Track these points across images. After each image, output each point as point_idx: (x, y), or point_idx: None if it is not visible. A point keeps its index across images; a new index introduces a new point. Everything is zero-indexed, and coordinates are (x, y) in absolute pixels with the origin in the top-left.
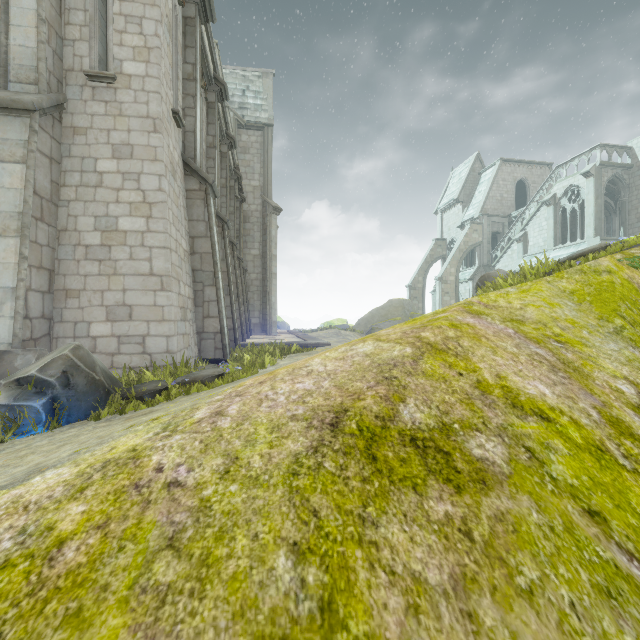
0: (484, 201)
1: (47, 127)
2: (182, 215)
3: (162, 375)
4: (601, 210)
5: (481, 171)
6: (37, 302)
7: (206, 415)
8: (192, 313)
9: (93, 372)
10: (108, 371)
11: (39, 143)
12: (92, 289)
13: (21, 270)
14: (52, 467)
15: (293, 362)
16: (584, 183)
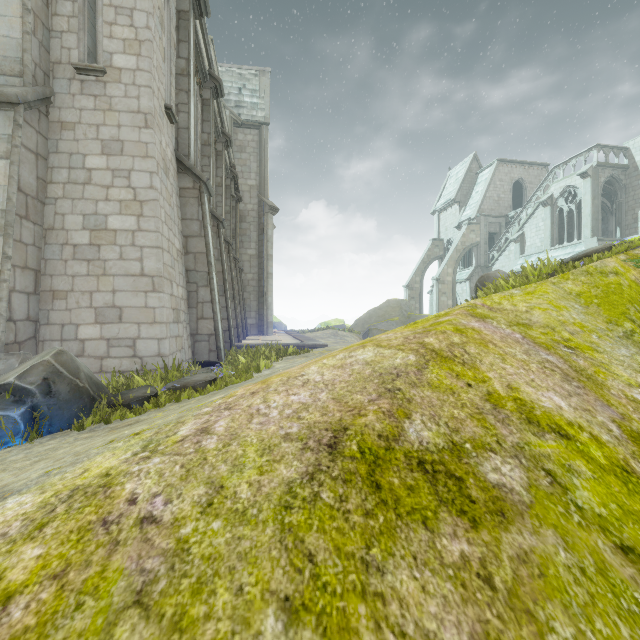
0: (481, 201)
1: (33, 121)
2: (175, 214)
3: (152, 380)
4: (598, 211)
5: (478, 171)
6: (22, 304)
7: (191, 432)
8: (185, 314)
9: (77, 379)
10: (94, 377)
11: (24, 138)
12: (80, 290)
13: (4, 270)
14: (16, 493)
15: (288, 368)
16: (581, 184)
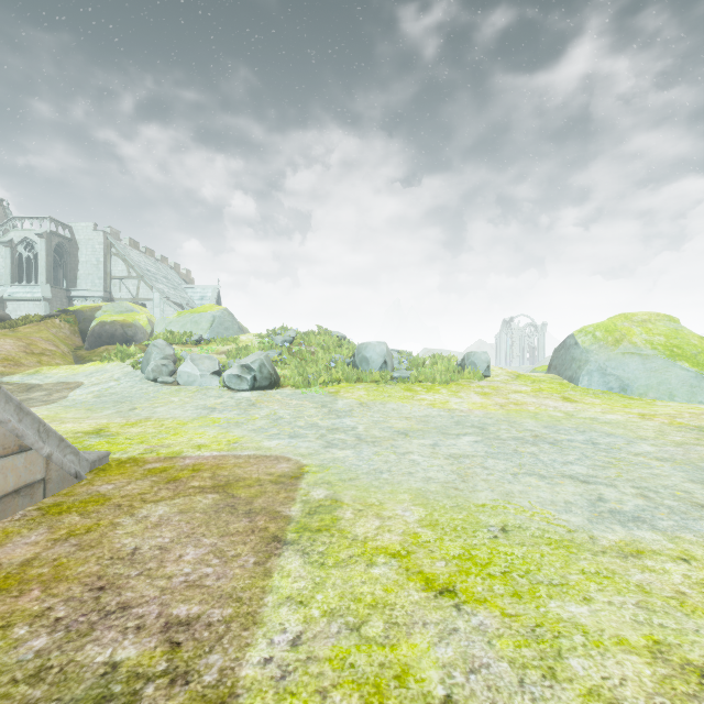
0: None
1: None
2: None
3: None
4: (51, 265)
5: None
6: None
7: None
8: None
9: None
10: None
11: None
12: None
13: None
14: None
15: None
16: (39, 241)
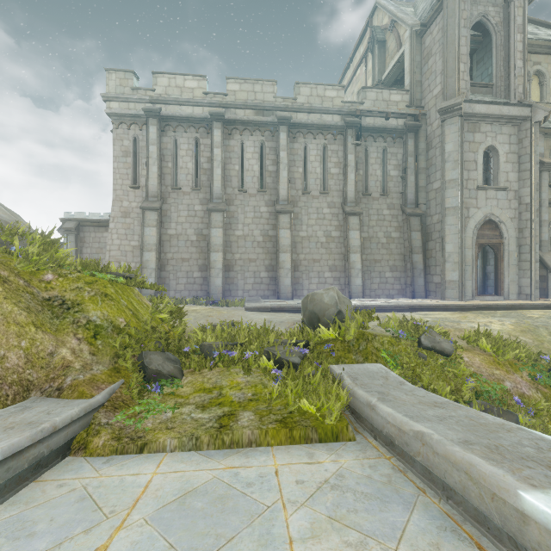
0: None
1: None
2: (136, 230)
3: None
4: None
5: None
6: None
7: None
8: None
9: None
10: None
11: None
12: None
13: None
14: None
15: None
16: None
